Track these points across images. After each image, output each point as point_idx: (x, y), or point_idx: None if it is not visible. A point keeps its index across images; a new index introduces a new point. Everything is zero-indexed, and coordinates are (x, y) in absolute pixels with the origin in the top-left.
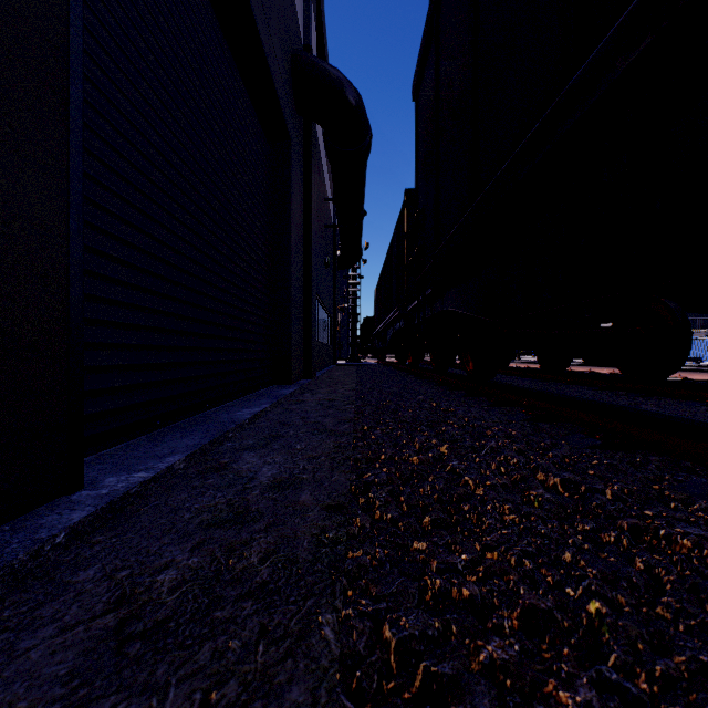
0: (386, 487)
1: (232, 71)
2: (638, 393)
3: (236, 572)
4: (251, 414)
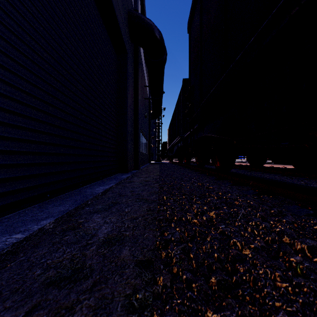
0: (180, 245)
1: (96, 13)
2: (304, 177)
3: None
4: (103, 189)
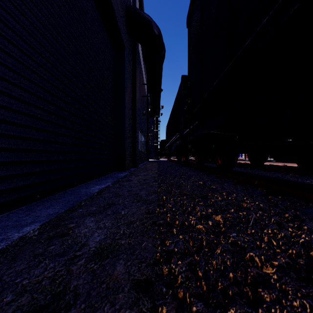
0: (185, 260)
1: (92, 5)
2: (309, 176)
3: None
4: (99, 189)
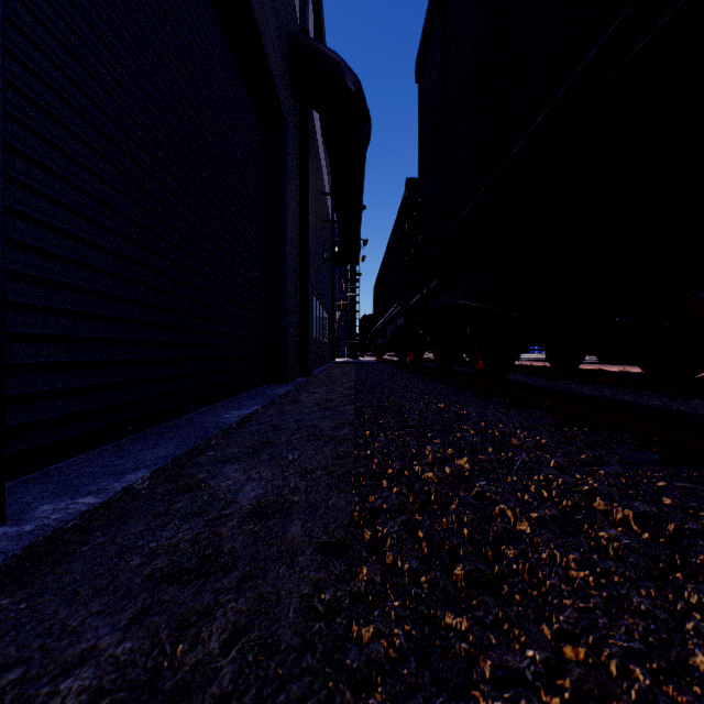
0: (399, 517)
1: (222, 43)
2: (663, 392)
3: (183, 673)
4: (240, 416)
